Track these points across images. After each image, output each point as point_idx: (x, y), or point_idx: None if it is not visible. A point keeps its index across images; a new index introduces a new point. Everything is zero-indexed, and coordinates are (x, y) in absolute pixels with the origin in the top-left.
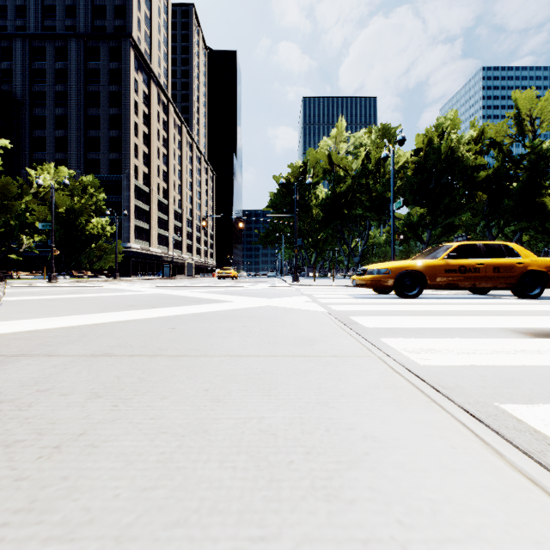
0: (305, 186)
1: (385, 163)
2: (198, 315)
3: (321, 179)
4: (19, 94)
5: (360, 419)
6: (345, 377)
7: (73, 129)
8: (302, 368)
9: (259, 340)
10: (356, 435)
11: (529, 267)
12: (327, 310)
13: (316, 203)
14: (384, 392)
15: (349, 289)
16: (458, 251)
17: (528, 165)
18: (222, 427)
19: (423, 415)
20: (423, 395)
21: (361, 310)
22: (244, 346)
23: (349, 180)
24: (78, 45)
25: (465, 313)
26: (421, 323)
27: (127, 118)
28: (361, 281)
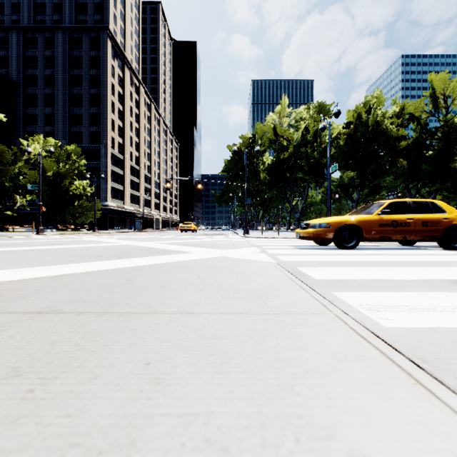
0: (254, 154)
1: (321, 134)
2: (158, 266)
3: (268, 147)
4: (14, 77)
5: (337, 417)
6: (305, 344)
7: (60, 106)
8: (257, 330)
9: (213, 294)
10: (338, 451)
11: (454, 222)
12: (276, 261)
13: (263, 168)
14: (355, 367)
15: (292, 240)
16: (390, 207)
17: (442, 136)
18: (155, 434)
19: (415, 409)
20: (402, 373)
21: (307, 261)
22: (197, 301)
23: (291, 149)
24: (64, 36)
25: (403, 264)
26: (367, 275)
27: (105, 97)
28: (304, 234)
